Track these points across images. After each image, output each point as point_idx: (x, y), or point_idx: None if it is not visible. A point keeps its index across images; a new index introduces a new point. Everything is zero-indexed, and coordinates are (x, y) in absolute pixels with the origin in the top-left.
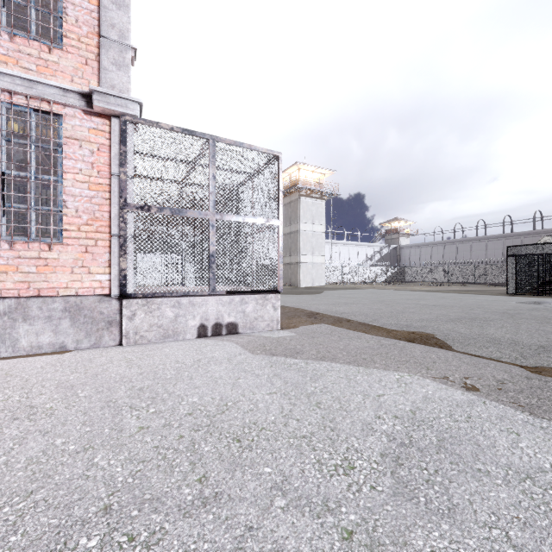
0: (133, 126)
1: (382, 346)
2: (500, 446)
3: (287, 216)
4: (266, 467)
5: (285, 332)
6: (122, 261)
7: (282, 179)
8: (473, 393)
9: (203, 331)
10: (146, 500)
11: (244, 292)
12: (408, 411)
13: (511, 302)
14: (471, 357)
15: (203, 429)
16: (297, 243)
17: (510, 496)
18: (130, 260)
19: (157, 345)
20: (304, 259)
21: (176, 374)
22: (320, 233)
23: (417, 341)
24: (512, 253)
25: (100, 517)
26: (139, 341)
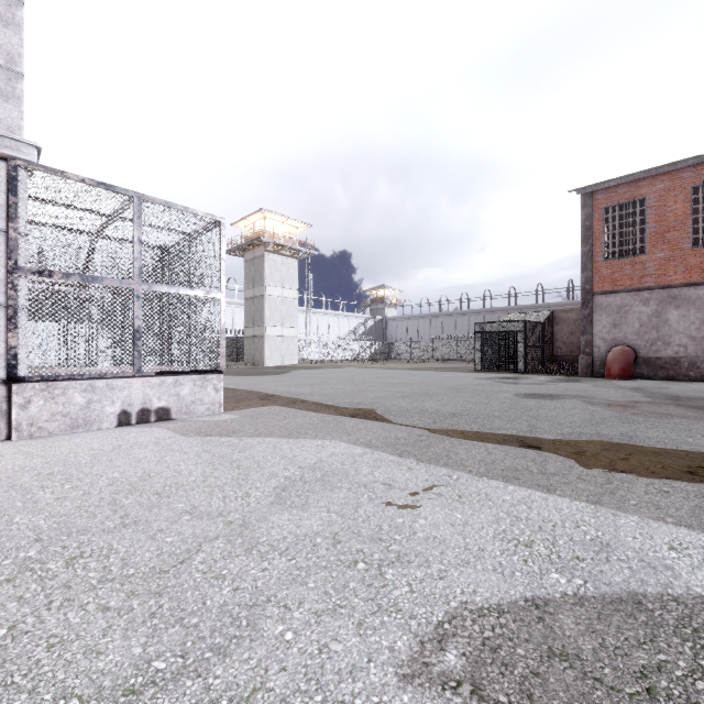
0: (27, 172)
1: (322, 421)
2: (361, 474)
3: (250, 276)
4: (180, 504)
5: (228, 415)
6: (11, 337)
7: (243, 228)
8: (370, 448)
9: (126, 419)
10: (73, 532)
11: (179, 373)
12: (312, 463)
13: (469, 378)
14: (394, 425)
15: (125, 492)
16: (263, 311)
17: (345, 495)
18: (23, 335)
19: (63, 437)
20: (272, 331)
21: (92, 459)
22: (292, 299)
23: (359, 416)
24: (479, 330)
25: (33, 544)
26: (36, 433)
